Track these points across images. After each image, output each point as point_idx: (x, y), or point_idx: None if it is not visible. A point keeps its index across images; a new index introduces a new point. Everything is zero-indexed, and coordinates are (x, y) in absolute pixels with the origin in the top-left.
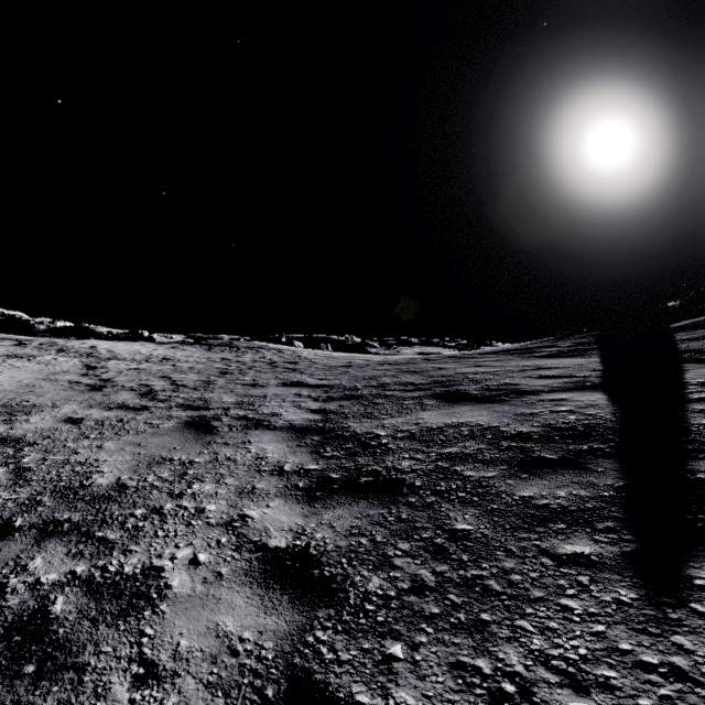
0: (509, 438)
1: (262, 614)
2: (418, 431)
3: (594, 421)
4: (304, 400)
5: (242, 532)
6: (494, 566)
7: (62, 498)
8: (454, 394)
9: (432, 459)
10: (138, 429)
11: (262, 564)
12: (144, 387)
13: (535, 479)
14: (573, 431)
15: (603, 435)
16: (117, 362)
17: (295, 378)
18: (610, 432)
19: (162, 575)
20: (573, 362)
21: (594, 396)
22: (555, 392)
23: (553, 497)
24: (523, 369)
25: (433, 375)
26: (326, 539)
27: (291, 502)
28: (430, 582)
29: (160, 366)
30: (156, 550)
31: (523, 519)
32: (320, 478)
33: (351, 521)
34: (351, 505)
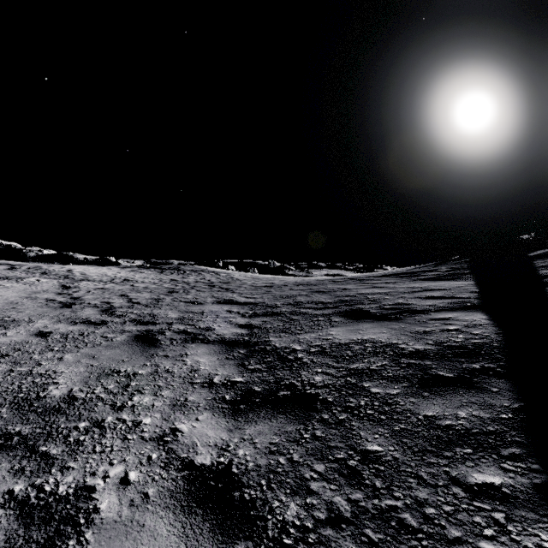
0: (408, 356)
1: (183, 545)
2: (328, 346)
3: (481, 340)
4: (234, 316)
5: (172, 448)
6: (407, 496)
7: (18, 410)
8: (357, 312)
9: (341, 375)
10: (95, 342)
11: (187, 484)
12: (106, 304)
13: (436, 398)
14: (464, 349)
15: (491, 354)
16: (87, 283)
17: (228, 296)
18: (497, 351)
19: (92, 496)
20: (453, 285)
21: (476, 315)
22: (442, 312)
23: (455, 418)
24: (413, 291)
25: (339, 295)
26: (247, 456)
27: (218, 416)
28: (345, 512)
29: (121, 286)
30: (92, 467)
31: (430, 441)
32: (244, 391)
33: (271, 437)
34: (271, 419)
